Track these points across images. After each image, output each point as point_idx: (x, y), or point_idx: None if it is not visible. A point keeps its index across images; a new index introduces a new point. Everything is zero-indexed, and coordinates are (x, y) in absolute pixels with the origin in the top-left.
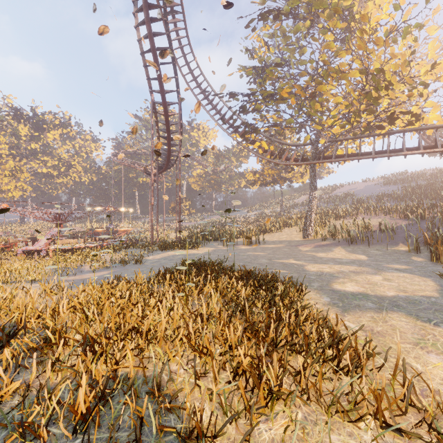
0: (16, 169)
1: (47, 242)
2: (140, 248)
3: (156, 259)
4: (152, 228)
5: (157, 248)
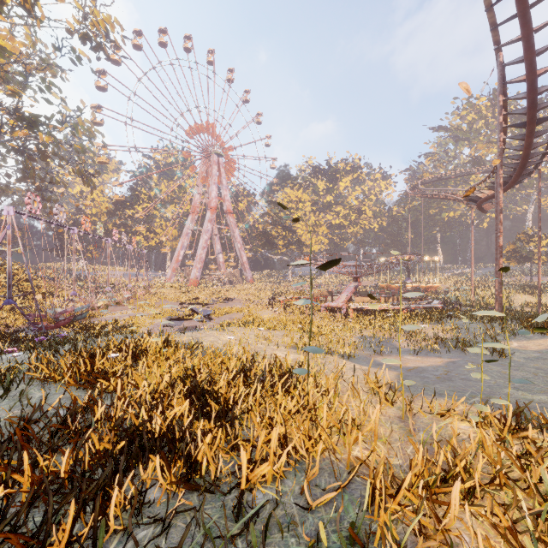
0: (316, 223)
1: (346, 299)
2: (478, 320)
3: (532, 352)
4: (500, 288)
5: (515, 324)
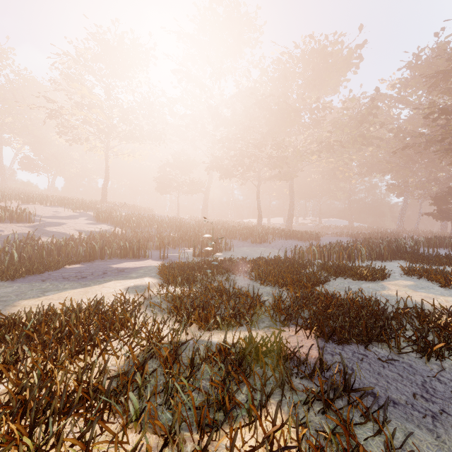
0: None
1: None
2: None
3: None
4: None
5: None
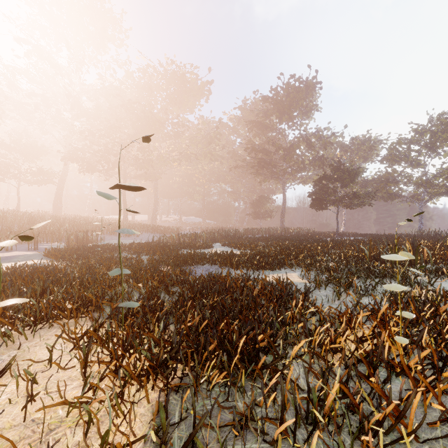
0: None
1: None
2: None
3: None
4: None
5: None
